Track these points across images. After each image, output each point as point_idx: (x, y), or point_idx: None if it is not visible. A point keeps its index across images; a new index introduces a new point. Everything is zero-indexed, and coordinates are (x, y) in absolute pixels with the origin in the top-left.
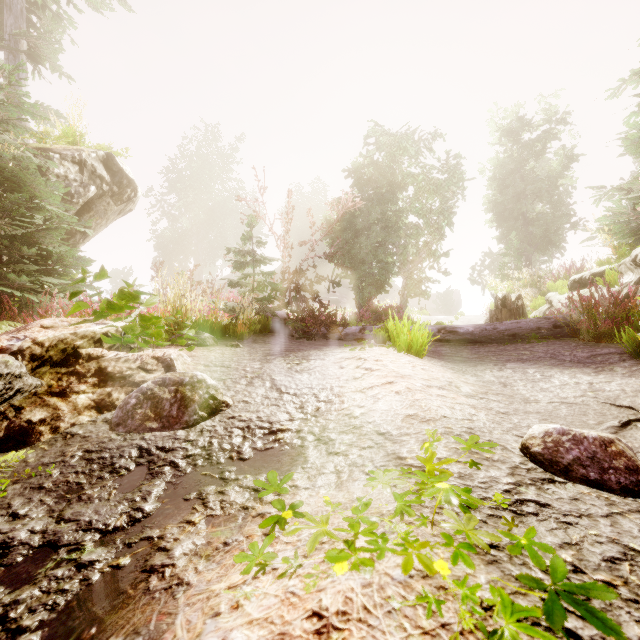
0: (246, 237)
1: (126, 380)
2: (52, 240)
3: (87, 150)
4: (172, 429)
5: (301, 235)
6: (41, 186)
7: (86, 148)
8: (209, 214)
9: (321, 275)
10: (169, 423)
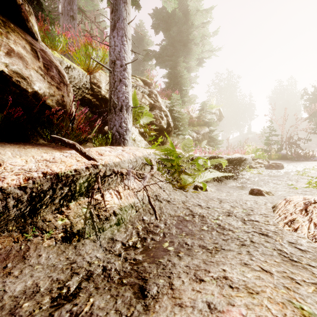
0: (270, 129)
1: (262, 163)
2: (215, 136)
3: (215, 109)
4: (277, 169)
5: (280, 111)
6: (214, 124)
7: (215, 109)
8: (229, 110)
9: (300, 137)
10: (276, 168)
